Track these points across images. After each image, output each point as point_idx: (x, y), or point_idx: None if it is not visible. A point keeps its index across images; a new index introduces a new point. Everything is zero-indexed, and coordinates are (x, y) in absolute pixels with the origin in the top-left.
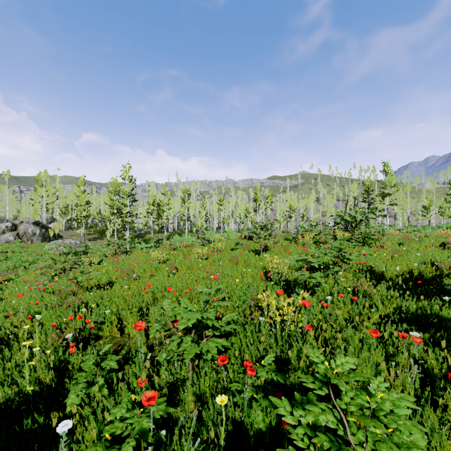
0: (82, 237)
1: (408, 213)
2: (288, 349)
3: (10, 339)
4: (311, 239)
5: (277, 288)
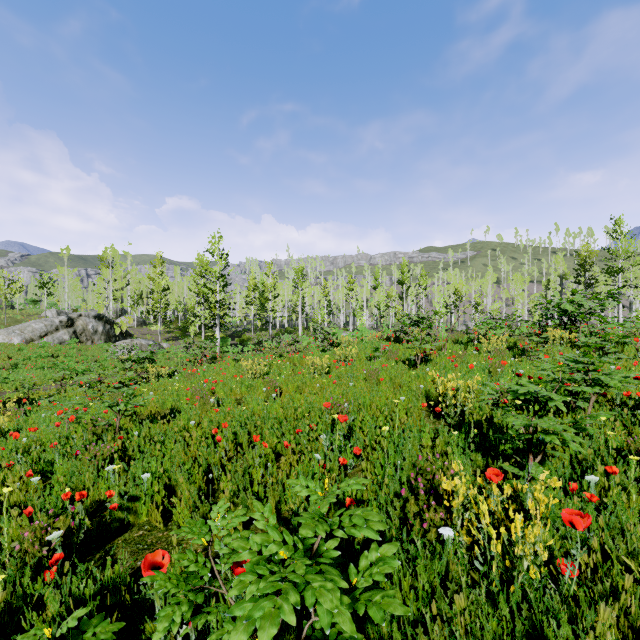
0: (158, 335)
1: None
2: (527, 632)
3: None
4: (504, 342)
5: (458, 438)
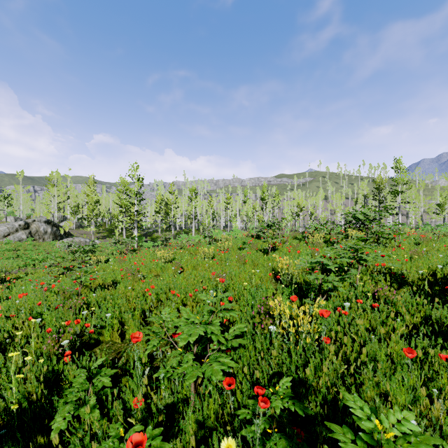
0: (91, 235)
1: (421, 212)
2: (304, 364)
3: (8, 343)
4: (322, 238)
5: (287, 291)
